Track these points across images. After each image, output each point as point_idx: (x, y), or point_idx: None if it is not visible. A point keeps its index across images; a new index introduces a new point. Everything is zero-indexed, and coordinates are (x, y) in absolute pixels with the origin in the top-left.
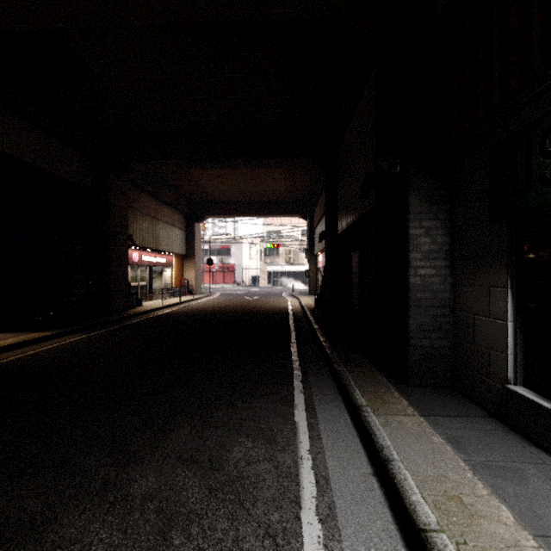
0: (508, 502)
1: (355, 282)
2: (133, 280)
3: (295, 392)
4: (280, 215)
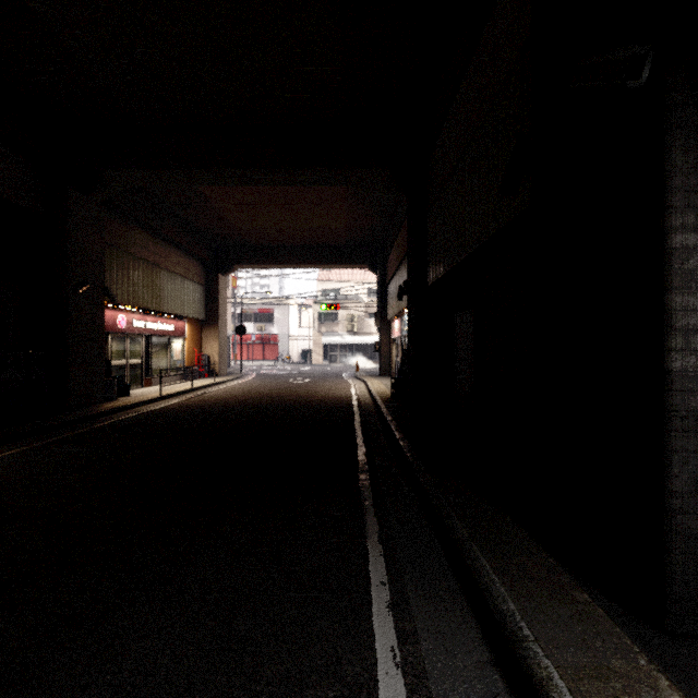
0: None
1: (464, 361)
2: (117, 356)
3: (379, 660)
4: (339, 265)
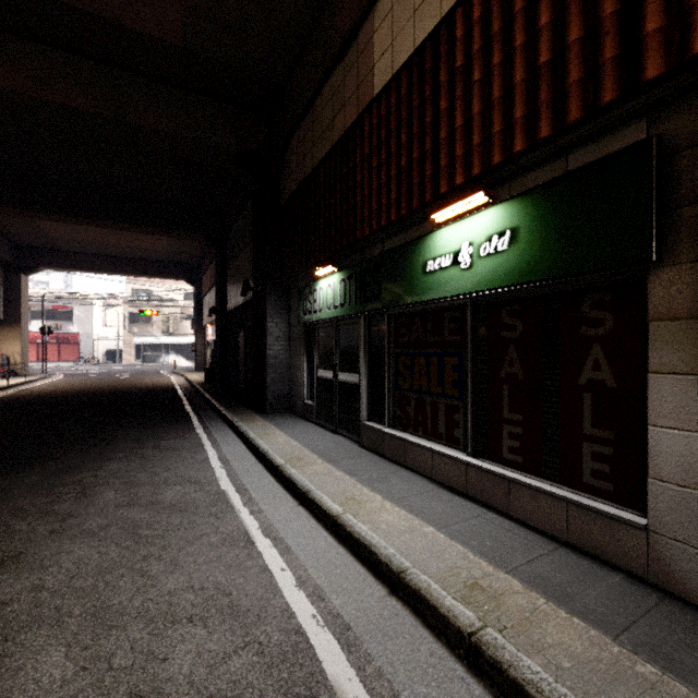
0: (285, 432)
1: (241, 355)
2: None
3: (195, 425)
4: (158, 277)
